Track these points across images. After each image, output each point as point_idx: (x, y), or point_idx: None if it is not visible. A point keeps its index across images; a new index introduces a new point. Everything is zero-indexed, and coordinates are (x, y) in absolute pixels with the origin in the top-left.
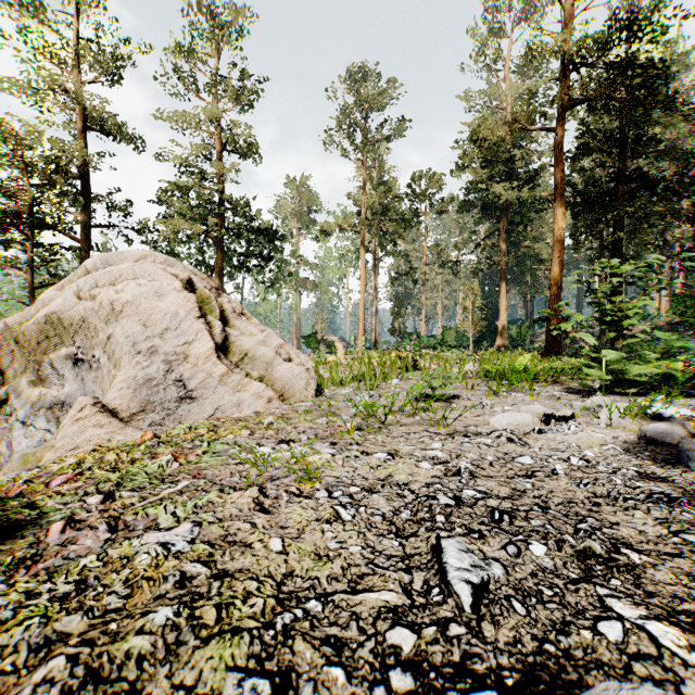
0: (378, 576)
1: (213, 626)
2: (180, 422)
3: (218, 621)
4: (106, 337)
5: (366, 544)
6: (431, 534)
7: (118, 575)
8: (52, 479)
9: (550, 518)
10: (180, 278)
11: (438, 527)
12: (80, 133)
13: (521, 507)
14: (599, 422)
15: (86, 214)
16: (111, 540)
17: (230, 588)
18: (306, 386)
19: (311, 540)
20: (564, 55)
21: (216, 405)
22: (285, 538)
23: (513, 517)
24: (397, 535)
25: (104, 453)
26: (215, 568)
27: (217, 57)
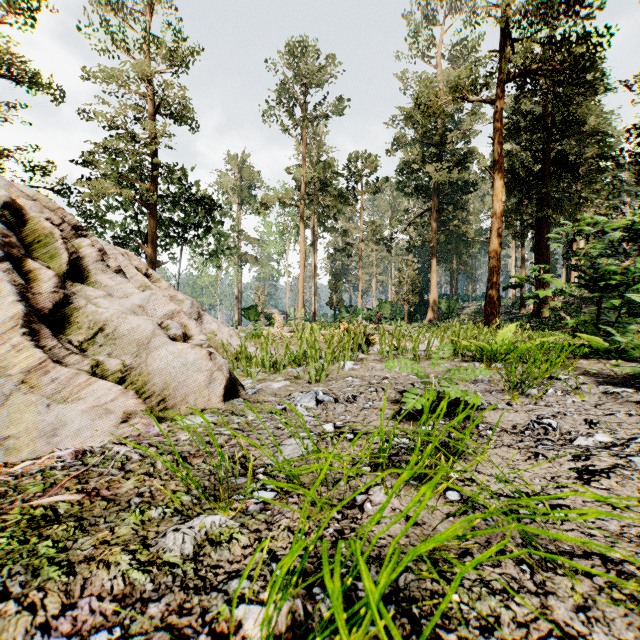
0: None
1: None
2: None
3: None
4: None
5: None
6: None
7: None
8: None
9: None
10: None
11: None
12: None
13: None
14: None
15: None
16: None
17: None
18: (208, 382)
19: None
20: (505, 25)
21: None
22: None
23: None
24: None
25: None
26: None
27: (149, 14)
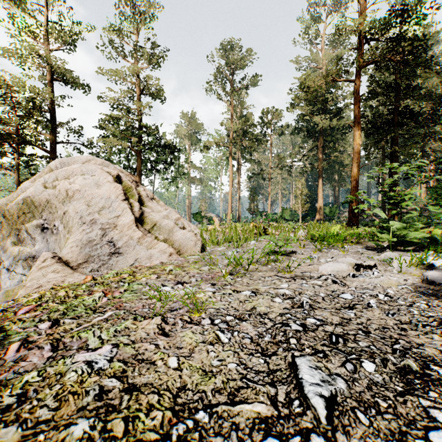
0: (250, 389)
1: (121, 437)
2: (111, 269)
3: (125, 433)
4: (63, 213)
5: (240, 362)
6: (287, 354)
7: (51, 390)
8: (20, 309)
9: (372, 340)
10: (112, 174)
11: (292, 348)
12: (50, 83)
13: (350, 332)
14: (393, 270)
15: (53, 135)
16: (52, 357)
17: (137, 401)
18: (195, 245)
19: (199, 358)
20: (360, 33)
21: (135, 258)
22: (179, 356)
23: (345, 340)
24: (262, 354)
25: (58, 290)
26: (127, 382)
27: (138, 34)
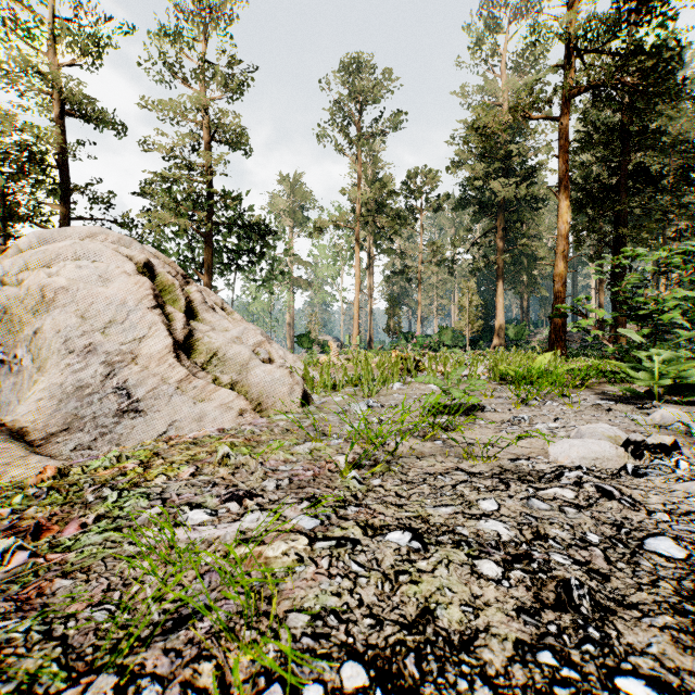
0: None
1: None
2: (120, 444)
3: None
4: (34, 331)
5: None
6: None
7: None
8: None
9: None
10: (136, 261)
11: None
12: (60, 120)
13: None
14: None
15: (66, 206)
16: None
17: None
18: (290, 393)
19: None
20: (570, 39)
21: (170, 420)
22: None
23: None
24: None
25: None
26: None
27: (206, 44)
